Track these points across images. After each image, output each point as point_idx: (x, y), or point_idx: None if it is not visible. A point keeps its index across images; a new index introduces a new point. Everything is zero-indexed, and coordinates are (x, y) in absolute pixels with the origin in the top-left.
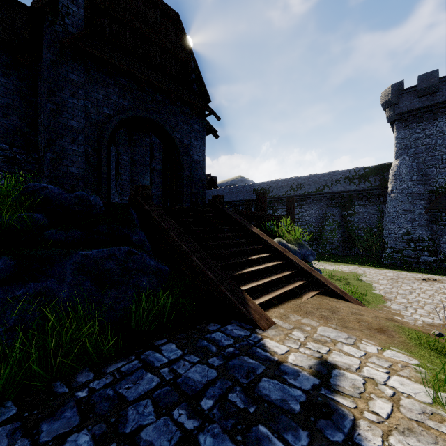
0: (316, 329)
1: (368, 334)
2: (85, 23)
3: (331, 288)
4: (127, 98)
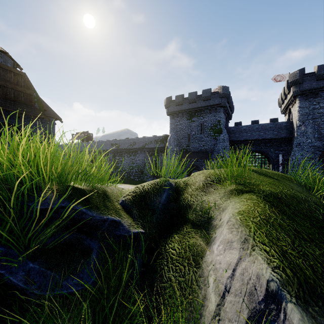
0: None
1: None
2: None
3: None
4: None
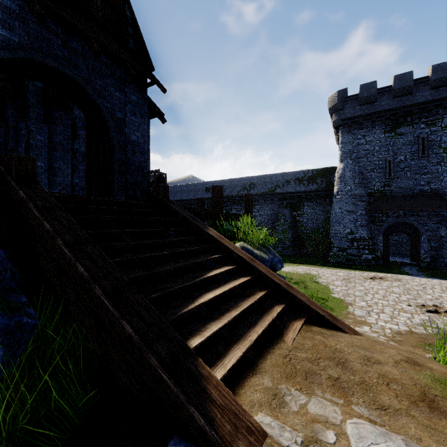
0: (346, 438)
1: (427, 425)
2: None
3: (318, 312)
4: (17, 31)
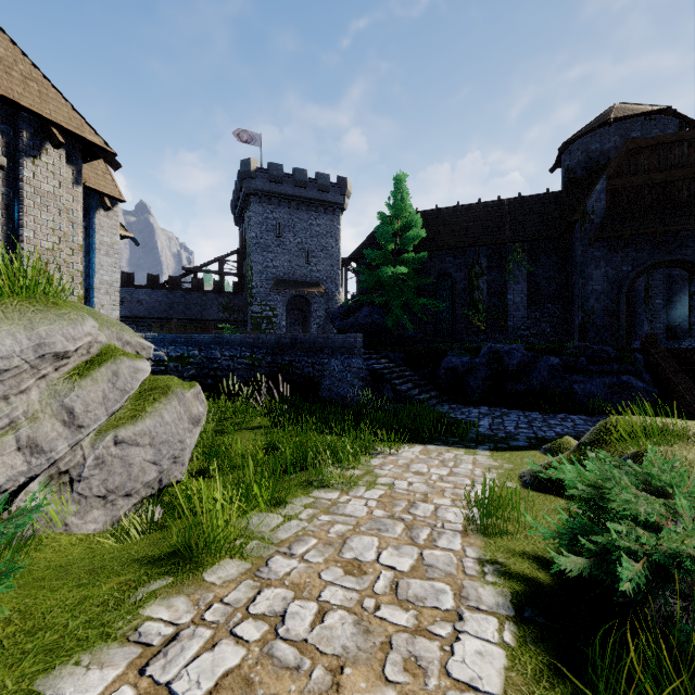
0: None
1: None
2: (605, 210)
3: None
4: (645, 249)
